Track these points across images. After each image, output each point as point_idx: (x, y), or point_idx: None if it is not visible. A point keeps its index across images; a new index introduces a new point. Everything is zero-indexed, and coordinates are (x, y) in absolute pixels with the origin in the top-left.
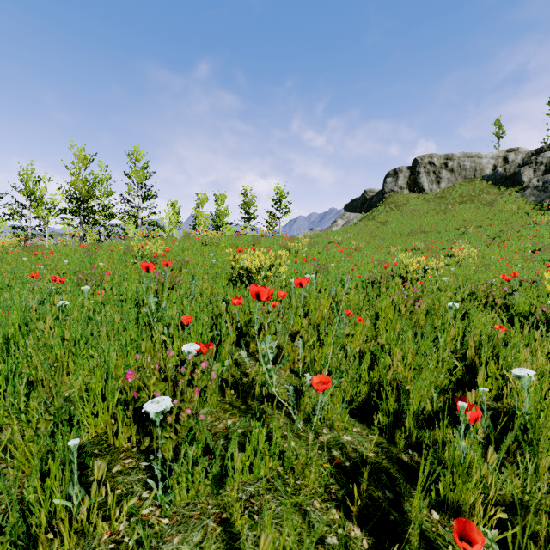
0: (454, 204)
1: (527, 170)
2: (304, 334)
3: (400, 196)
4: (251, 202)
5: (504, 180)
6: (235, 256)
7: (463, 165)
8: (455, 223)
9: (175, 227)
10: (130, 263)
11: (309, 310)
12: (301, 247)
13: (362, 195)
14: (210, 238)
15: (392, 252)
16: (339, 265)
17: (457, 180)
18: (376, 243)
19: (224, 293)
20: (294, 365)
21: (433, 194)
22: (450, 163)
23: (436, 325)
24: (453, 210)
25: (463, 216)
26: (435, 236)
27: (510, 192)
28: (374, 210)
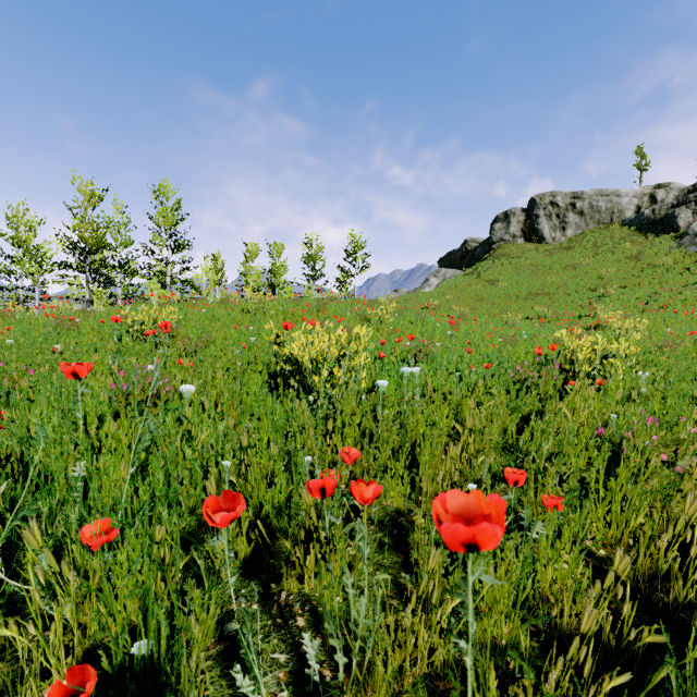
0: (586, 256)
1: (684, 212)
2: (424, 564)
3: (512, 247)
4: (317, 255)
5: (652, 224)
6: (280, 335)
7: (596, 206)
8: (589, 282)
9: (214, 287)
10: (111, 344)
11: (421, 462)
12: (386, 316)
13: (462, 246)
14: (254, 302)
15: (510, 321)
16: (444, 343)
17: (588, 226)
18: (485, 309)
19: (254, 406)
20: (401, 681)
21: (557, 244)
22: (579, 204)
23: (683, 486)
24: (585, 264)
25: (600, 272)
26: (563, 300)
27: (662, 240)
28: (478, 265)
